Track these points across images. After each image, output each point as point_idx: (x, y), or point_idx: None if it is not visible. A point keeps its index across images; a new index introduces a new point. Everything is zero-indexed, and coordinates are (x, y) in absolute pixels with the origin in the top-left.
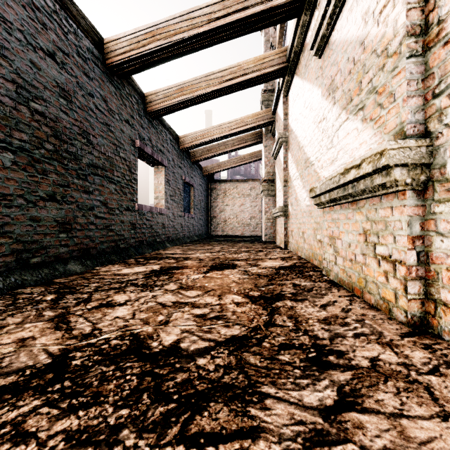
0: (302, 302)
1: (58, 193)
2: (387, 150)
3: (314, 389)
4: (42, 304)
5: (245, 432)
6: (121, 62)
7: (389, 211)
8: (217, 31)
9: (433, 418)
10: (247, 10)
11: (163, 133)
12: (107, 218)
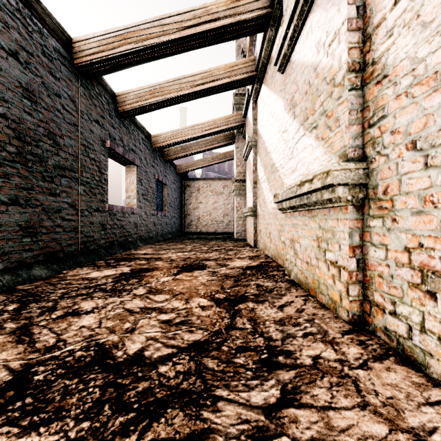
0: (263, 304)
1: (21, 197)
2: (332, 171)
3: (262, 389)
4: (3, 315)
5: (196, 435)
6: (90, 63)
7: (336, 223)
8: (188, 39)
9: (354, 408)
10: (216, 22)
11: (135, 133)
12: (75, 220)
